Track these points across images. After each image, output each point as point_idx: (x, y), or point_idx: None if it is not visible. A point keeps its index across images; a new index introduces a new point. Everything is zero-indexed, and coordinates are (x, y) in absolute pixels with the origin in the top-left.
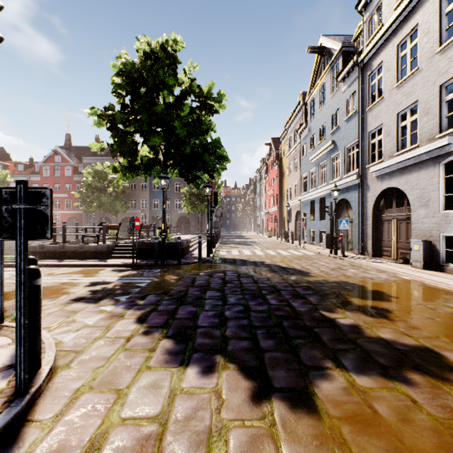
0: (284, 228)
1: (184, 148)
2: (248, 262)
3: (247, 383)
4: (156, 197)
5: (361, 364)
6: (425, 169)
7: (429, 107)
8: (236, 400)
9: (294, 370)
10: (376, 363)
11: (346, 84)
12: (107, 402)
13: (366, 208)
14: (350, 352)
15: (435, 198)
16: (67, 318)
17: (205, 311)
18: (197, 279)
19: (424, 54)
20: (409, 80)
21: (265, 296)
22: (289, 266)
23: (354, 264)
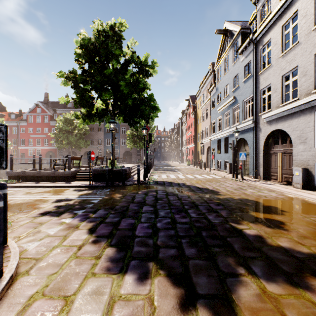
0: (199, 159)
1: (127, 101)
2: (173, 184)
3: (175, 289)
4: (108, 137)
5: (268, 270)
6: (303, 116)
7: (306, 70)
8: (166, 308)
9: (214, 277)
10: (281, 270)
11: (244, 55)
12: (55, 309)
13: (258, 144)
14: (258, 260)
15: (311, 137)
16: (34, 229)
17: (141, 223)
18: (136, 197)
19: (302, 32)
20: (291, 51)
21: (187, 210)
22: (203, 187)
23: (250, 185)
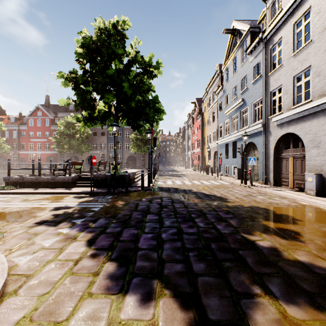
0: (205, 164)
1: (130, 103)
2: (179, 190)
3: (182, 313)
4: (112, 142)
5: (287, 290)
6: (316, 118)
7: (320, 70)
8: None
9: (226, 297)
10: (301, 289)
11: (253, 56)
12: None
13: (268, 149)
14: (275, 277)
15: (325, 141)
16: (28, 241)
17: (145, 234)
18: (140, 205)
19: (316, 29)
20: (303, 50)
21: (194, 219)
22: (211, 193)
23: (260, 192)
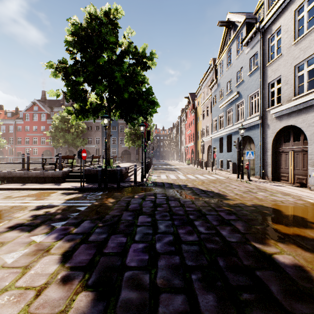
0: (199, 158)
1: (123, 94)
2: (174, 186)
3: None
4: None
5: None
6: None
7: None
8: None
9: None
10: None
11: (249, 47)
12: None
13: (266, 142)
14: None
15: None
16: None
17: (135, 243)
18: (132, 203)
19: None
20: (306, 37)
21: (193, 222)
22: (207, 189)
23: (259, 187)
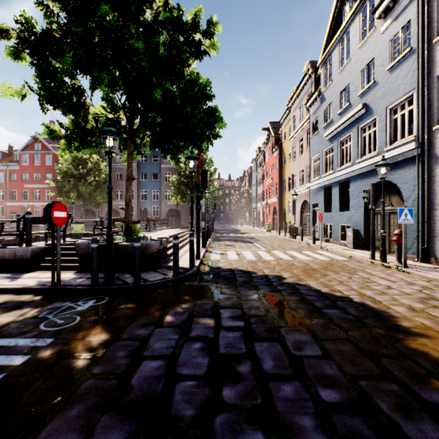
0: (286, 222)
1: (150, 91)
2: (255, 279)
3: None
4: (144, 188)
5: None
6: None
7: None
8: None
9: None
10: None
11: (390, 18)
12: None
13: (432, 191)
14: None
15: None
16: None
17: None
18: (148, 352)
19: None
20: None
21: None
22: (332, 290)
23: None
